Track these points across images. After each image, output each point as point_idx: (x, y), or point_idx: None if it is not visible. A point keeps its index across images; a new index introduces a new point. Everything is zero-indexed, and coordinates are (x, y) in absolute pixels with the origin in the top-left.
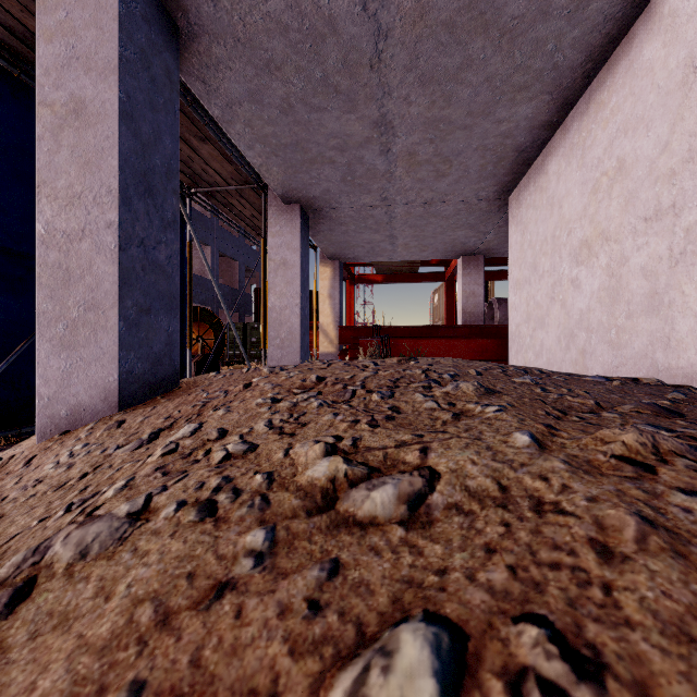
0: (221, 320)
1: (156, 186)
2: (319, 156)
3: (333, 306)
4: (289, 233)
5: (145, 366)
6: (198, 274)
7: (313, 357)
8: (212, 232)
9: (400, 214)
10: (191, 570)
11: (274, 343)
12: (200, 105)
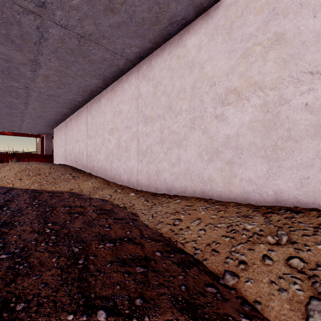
0: None
1: None
2: (3, 119)
3: None
4: None
5: None
6: None
7: None
8: None
9: (24, 127)
10: (20, 169)
11: None
12: None
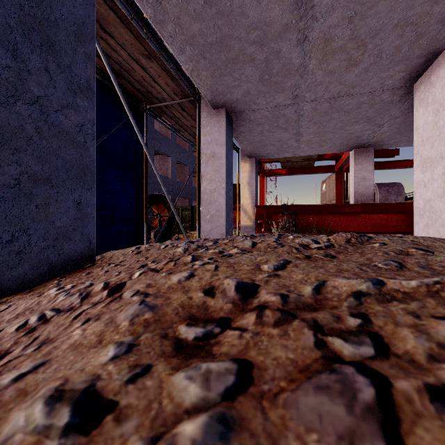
0: (178, 204)
1: (60, 43)
2: (241, 54)
3: (251, 191)
4: (216, 132)
5: (42, 243)
6: (164, 175)
7: (235, 229)
8: (172, 148)
9: (307, 111)
10: None
11: (206, 218)
12: (143, 22)
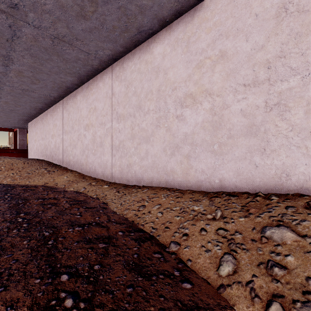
0: None
1: None
2: None
3: None
4: None
5: None
6: None
7: None
8: None
9: None
10: None
11: None
12: None
